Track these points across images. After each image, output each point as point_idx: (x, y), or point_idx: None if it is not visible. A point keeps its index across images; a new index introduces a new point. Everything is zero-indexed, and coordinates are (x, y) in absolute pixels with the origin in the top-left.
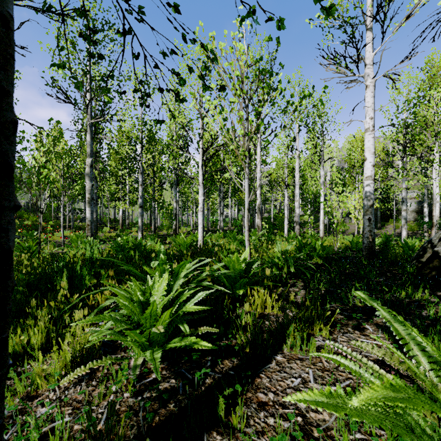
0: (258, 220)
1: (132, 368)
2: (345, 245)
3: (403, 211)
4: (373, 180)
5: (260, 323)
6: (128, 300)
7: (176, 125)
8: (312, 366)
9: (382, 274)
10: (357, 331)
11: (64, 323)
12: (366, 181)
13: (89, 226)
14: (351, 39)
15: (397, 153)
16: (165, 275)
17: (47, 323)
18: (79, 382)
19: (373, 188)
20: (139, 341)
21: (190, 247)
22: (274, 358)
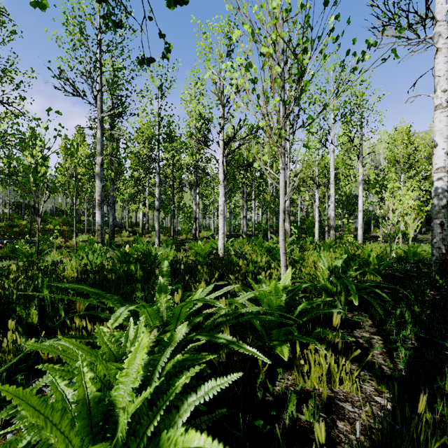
0: (287, 224)
1: None
2: (398, 255)
3: None
4: (447, 173)
5: None
6: (49, 411)
7: (195, 122)
8: None
9: None
10: None
11: None
12: (436, 174)
13: (99, 231)
14: None
15: None
16: (143, 337)
17: None
18: None
19: (446, 183)
20: None
21: (209, 255)
22: None
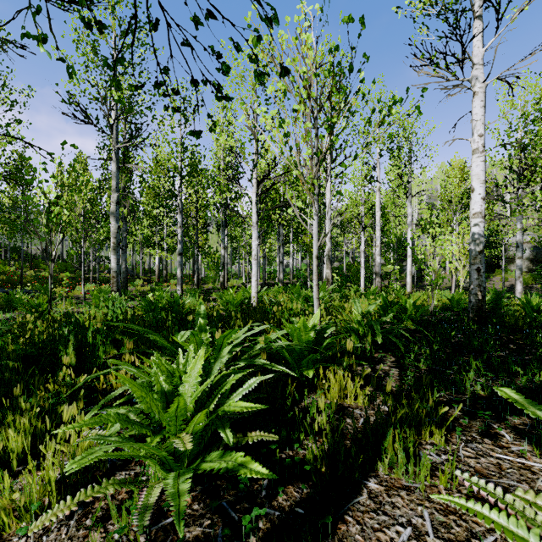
0: (328, 270)
1: (141, 512)
2: (442, 304)
3: (517, 259)
4: (484, 218)
5: (341, 427)
6: (144, 392)
7: (224, 152)
8: (427, 504)
9: (503, 345)
10: (488, 438)
11: (58, 419)
12: (473, 219)
13: (114, 278)
14: (455, 30)
15: (510, 183)
16: (200, 352)
17: (33, 419)
18: (67, 520)
19: (483, 228)
20: (159, 455)
21: (241, 305)
22: (365, 485)
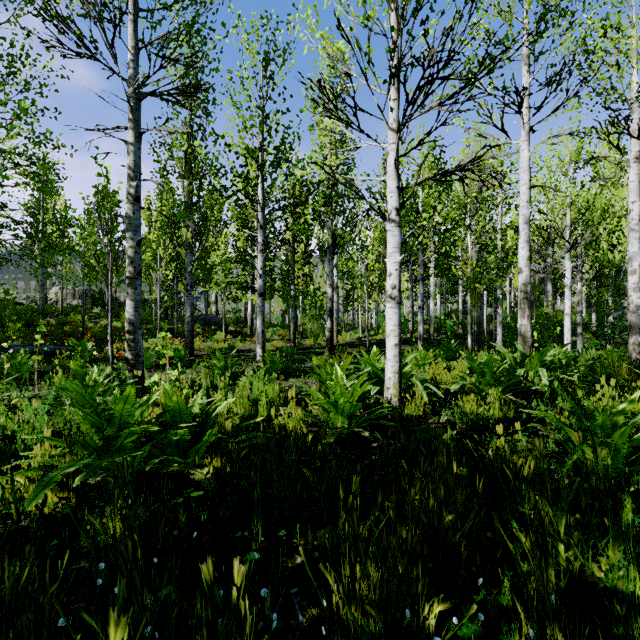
0: (524, 321)
1: None
2: None
3: None
4: None
5: None
6: None
7: (331, 138)
8: None
9: None
10: None
11: None
12: None
13: (130, 336)
14: None
15: None
16: None
17: None
18: None
19: None
20: None
21: None
22: None
